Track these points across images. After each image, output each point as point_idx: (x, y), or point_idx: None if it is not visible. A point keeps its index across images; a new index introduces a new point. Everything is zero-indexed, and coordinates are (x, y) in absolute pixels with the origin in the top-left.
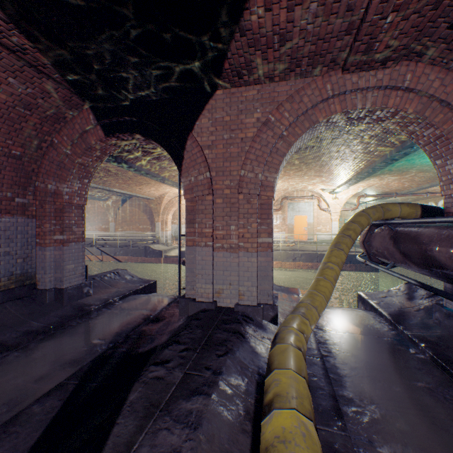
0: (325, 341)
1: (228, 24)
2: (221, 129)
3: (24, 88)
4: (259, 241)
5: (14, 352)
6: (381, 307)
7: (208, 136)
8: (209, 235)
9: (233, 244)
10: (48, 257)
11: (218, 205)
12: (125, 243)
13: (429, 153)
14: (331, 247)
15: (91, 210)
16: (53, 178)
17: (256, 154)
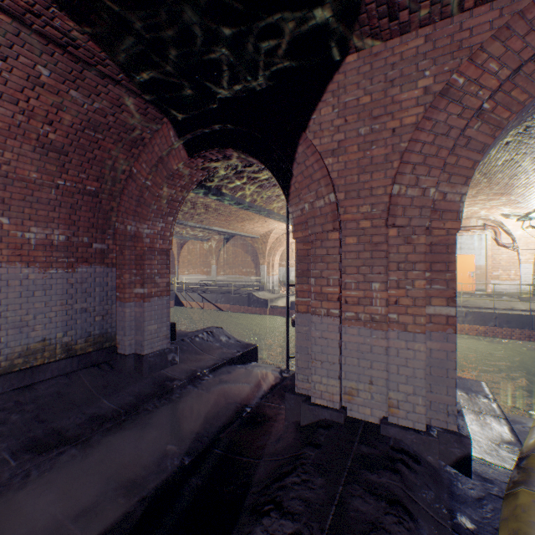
0: None
1: None
2: (354, 119)
3: (90, 102)
4: (427, 312)
5: (72, 447)
6: None
7: (331, 134)
8: (334, 297)
9: (377, 314)
10: (127, 316)
11: (348, 248)
12: (227, 288)
13: None
14: None
15: (193, 252)
16: (132, 217)
17: (424, 153)
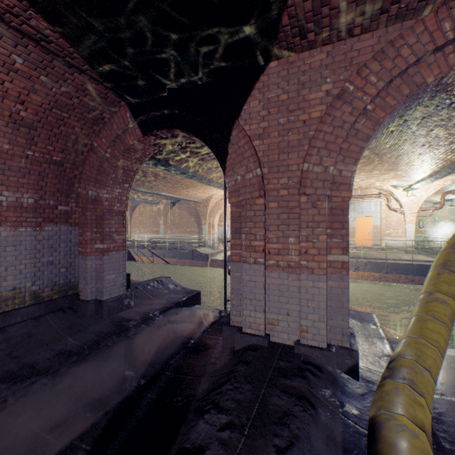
0: (438, 416)
1: None
2: (275, 111)
3: (57, 87)
4: (329, 259)
5: (43, 377)
6: None
7: (258, 122)
8: (260, 249)
9: (292, 262)
10: (89, 267)
11: (271, 211)
12: (174, 245)
13: None
14: (437, 268)
15: (144, 213)
16: (93, 183)
17: (325, 140)
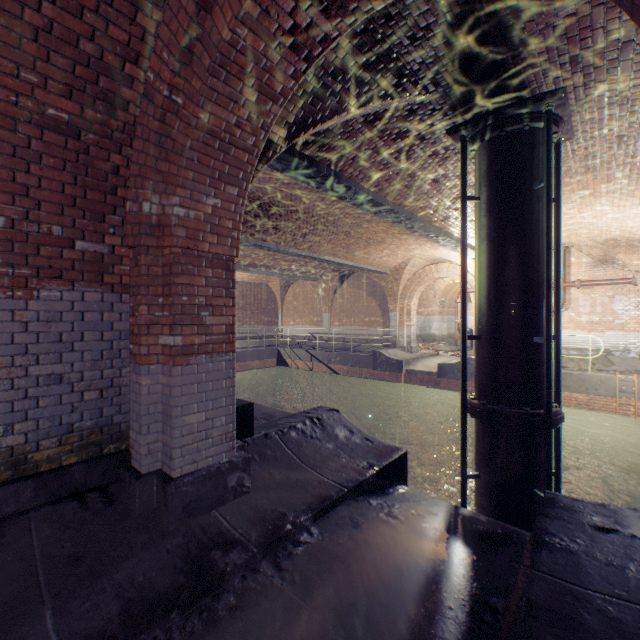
0: None
1: None
2: None
3: None
4: None
5: None
6: None
7: None
8: None
9: None
10: (144, 392)
11: None
12: (343, 344)
13: None
14: None
15: (300, 296)
16: (151, 183)
17: None
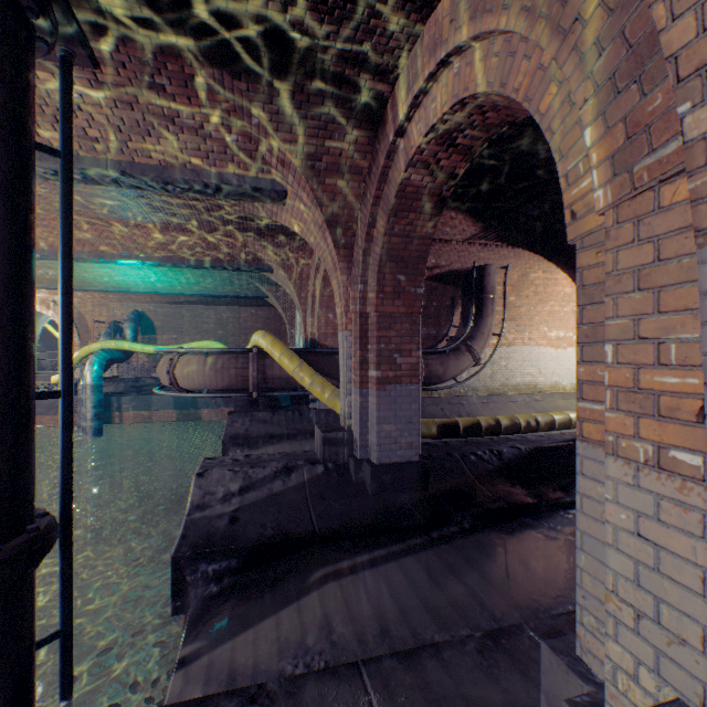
0: None
1: (463, 207)
2: None
3: None
4: None
5: None
6: (281, 432)
7: None
8: None
9: None
10: None
11: None
12: None
13: (323, 302)
14: (318, 375)
15: None
16: None
17: None
